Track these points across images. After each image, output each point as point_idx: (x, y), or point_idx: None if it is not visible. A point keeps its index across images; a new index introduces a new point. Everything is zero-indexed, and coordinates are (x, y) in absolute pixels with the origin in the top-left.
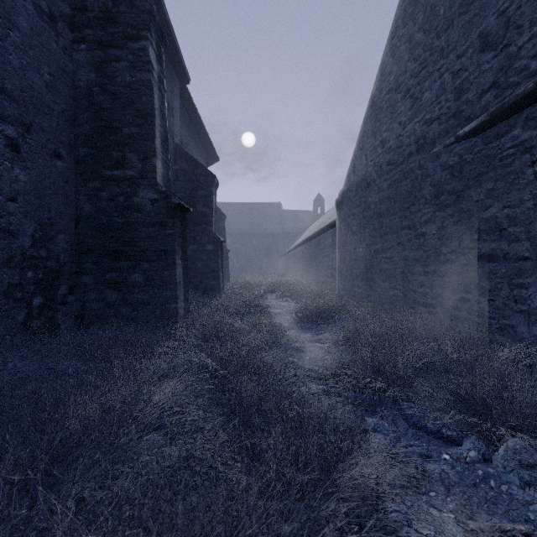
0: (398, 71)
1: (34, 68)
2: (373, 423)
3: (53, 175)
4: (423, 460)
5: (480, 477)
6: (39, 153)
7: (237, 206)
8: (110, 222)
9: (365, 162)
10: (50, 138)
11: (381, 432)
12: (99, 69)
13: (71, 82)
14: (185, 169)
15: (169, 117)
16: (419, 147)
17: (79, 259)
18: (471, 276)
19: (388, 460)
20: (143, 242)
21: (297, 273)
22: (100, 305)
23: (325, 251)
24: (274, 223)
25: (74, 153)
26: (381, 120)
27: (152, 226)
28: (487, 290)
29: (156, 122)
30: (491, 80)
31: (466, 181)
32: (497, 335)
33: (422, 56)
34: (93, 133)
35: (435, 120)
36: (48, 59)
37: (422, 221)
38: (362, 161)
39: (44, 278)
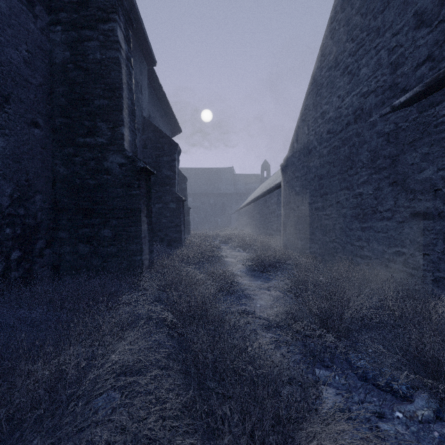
0: (337, 51)
1: (13, 45)
2: (324, 376)
3: (31, 142)
4: (376, 418)
5: (436, 439)
6: (18, 121)
7: (197, 171)
8: (83, 184)
9: (307, 131)
10: (28, 108)
11: (331, 385)
12: (73, 48)
13: (48, 59)
14: (151, 138)
15: (138, 93)
16: (356, 117)
17: (55, 217)
18: (407, 232)
19: (347, 428)
20: (112, 201)
21: (247, 227)
22: (74, 257)
23: (271, 208)
24: (228, 185)
25: (51, 123)
26: (321, 94)
27: (120, 187)
28: (422, 245)
29: (124, 95)
30: (426, 54)
31: (402, 146)
32: (431, 286)
33: (359, 36)
34: (68, 105)
35: (372, 92)
36: (26, 37)
37: (359, 183)
38: (304, 131)
39: (22, 233)
